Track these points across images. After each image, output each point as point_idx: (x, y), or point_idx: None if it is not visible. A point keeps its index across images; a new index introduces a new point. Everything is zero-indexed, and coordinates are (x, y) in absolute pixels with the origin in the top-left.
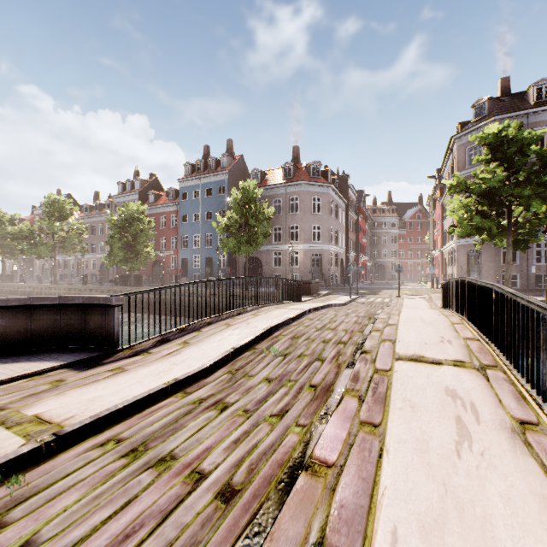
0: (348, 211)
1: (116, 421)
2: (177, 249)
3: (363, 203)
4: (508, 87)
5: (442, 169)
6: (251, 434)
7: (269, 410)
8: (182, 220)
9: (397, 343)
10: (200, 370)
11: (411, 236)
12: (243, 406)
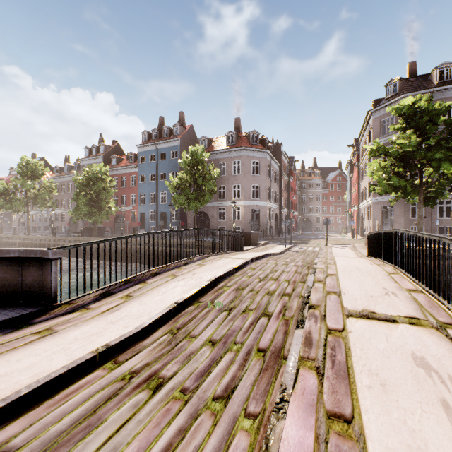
0: (281, 173)
1: (16, 414)
2: (136, 205)
3: (294, 167)
4: (415, 70)
5: (359, 139)
6: (188, 434)
7: (212, 389)
8: (140, 180)
9: (343, 295)
10: (137, 331)
11: (332, 195)
12: (181, 382)
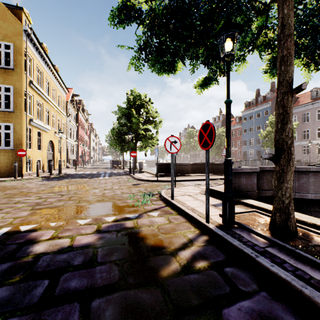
0: None
1: None
2: (240, 147)
3: None
4: None
5: None
6: None
7: None
8: (243, 132)
9: None
10: None
11: None
12: None
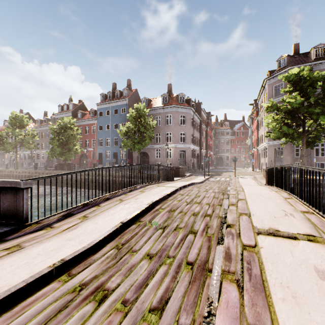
0: (201, 124)
1: None
2: (95, 147)
3: (210, 120)
4: (298, 49)
5: (257, 99)
6: None
7: (149, 300)
8: (99, 129)
9: (252, 216)
10: (89, 247)
11: (238, 140)
12: (122, 294)
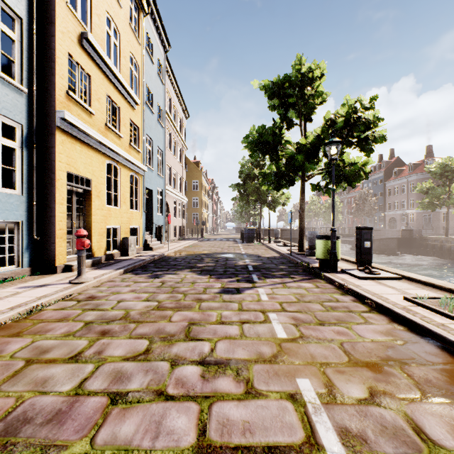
0: None
1: None
2: None
3: None
4: None
5: None
6: None
7: None
8: None
9: None
10: None
11: None
12: None
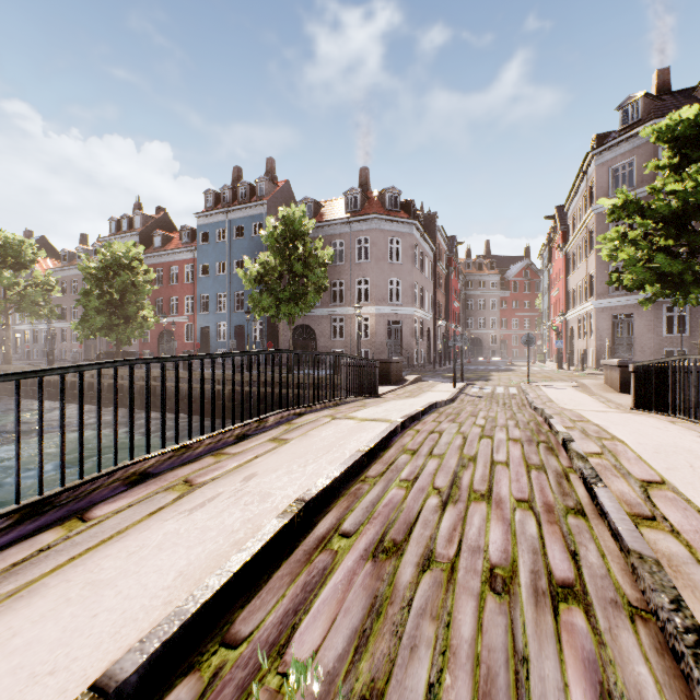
0: (436, 263)
1: None
2: (194, 315)
3: (455, 254)
4: (668, 82)
5: (567, 204)
6: None
7: None
8: (201, 272)
9: None
10: None
11: (516, 300)
12: None
